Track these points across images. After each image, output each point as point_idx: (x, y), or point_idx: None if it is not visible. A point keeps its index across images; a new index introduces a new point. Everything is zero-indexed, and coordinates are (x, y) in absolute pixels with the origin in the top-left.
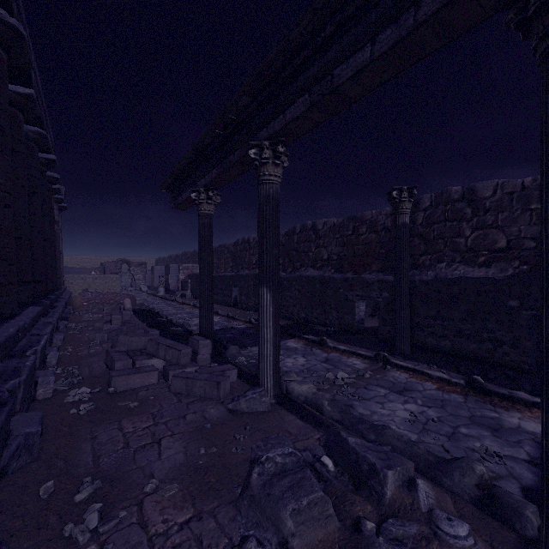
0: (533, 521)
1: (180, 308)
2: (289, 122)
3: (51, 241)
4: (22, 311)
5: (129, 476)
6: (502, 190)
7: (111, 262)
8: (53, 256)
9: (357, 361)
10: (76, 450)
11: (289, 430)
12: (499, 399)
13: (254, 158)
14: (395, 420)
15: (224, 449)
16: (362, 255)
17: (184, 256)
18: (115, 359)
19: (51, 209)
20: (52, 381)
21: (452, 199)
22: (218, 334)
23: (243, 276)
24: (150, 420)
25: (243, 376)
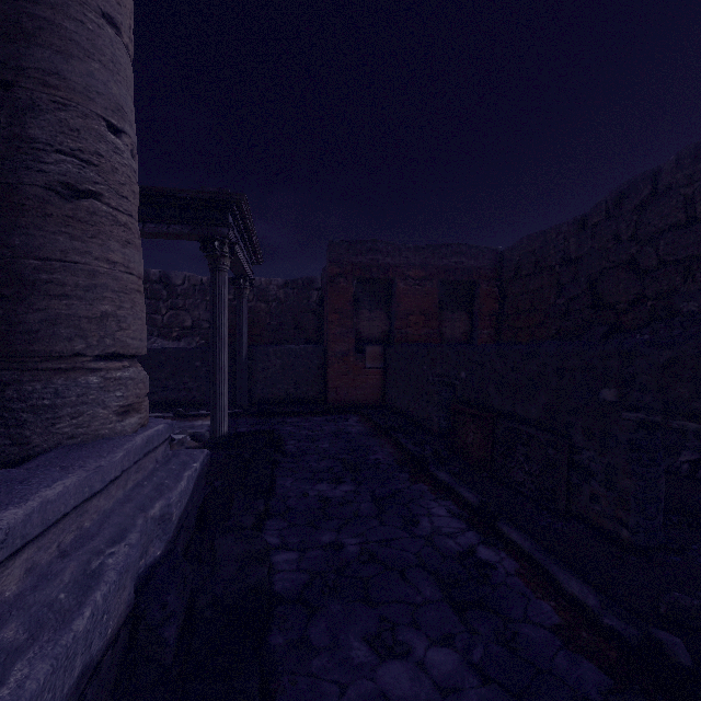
0: (208, 436)
1: None
2: None
3: None
4: None
5: None
6: (189, 281)
7: None
8: None
9: None
10: None
11: None
12: (193, 418)
13: None
14: None
15: None
16: None
17: None
18: None
19: None
20: None
21: (151, 280)
22: None
23: None
24: None
25: None
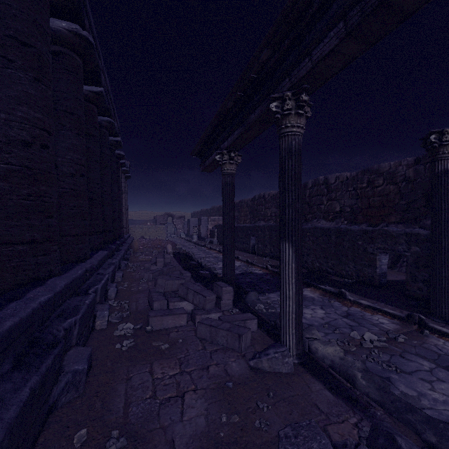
0: None
1: (208, 252)
2: (316, 63)
3: (119, 201)
4: (94, 255)
5: (151, 437)
6: None
7: (161, 216)
8: (120, 212)
9: (384, 320)
10: (113, 391)
11: (318, 404)
12: None
13: (275, 111)
14: None
15: (246, 419)
16: (378, 206)
17: (212, 210)
18: (154, 299)
19: (119, 178)
20: (107, 315)
21: None
22: (239, 279)
23: (259, 227)
24: (177, 367)
25: (262, 325)
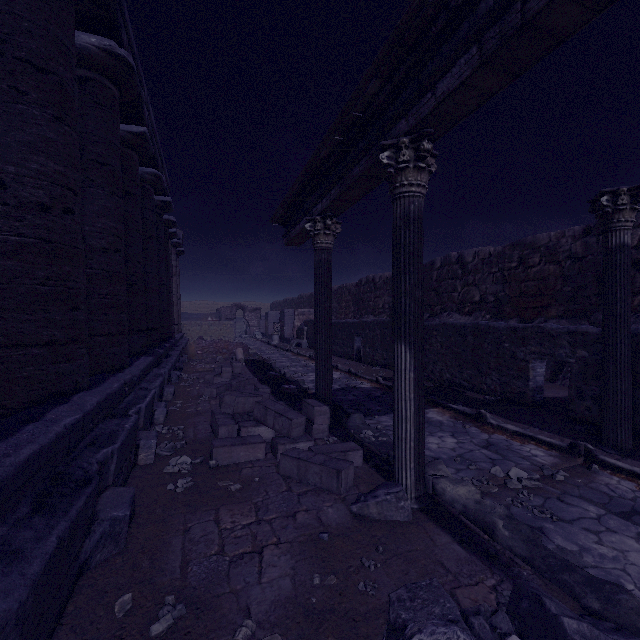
0: None
1: (295, 360)
2: (442, 100)
3: (168, 287)
4: (134, 362)
5: (219, 604)
6: None
7: (227, 308)
8: (170, 303)
9: (537, 451)
10: (165, 546)
11: (443, 562)
12: None
13: (387, 163)
14: (630, 572)
15: (347, 581)
16: (533, 294)
17: (300, 299)
18: (219, 424)
19: (168, 254)
20: (154, 445)
21: None
22: (337, 396)
23: (367, 324)
24: (252, 514)
25: (370, 459)
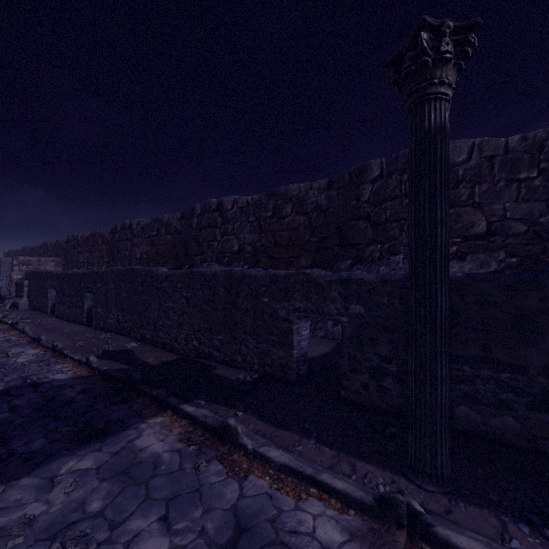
0: None
1: None
2: None
3: None
4: None
5: None
6: (480, 152)
7: None
8: None
9: (327, 525)
10: None
11: None
12: None
13: None
14: None
15: None
16: (286, 244)
17: (43, 248)
18: None
19: None
20: None
21: None
22: None
23: (99, 274)
24: None
25: None
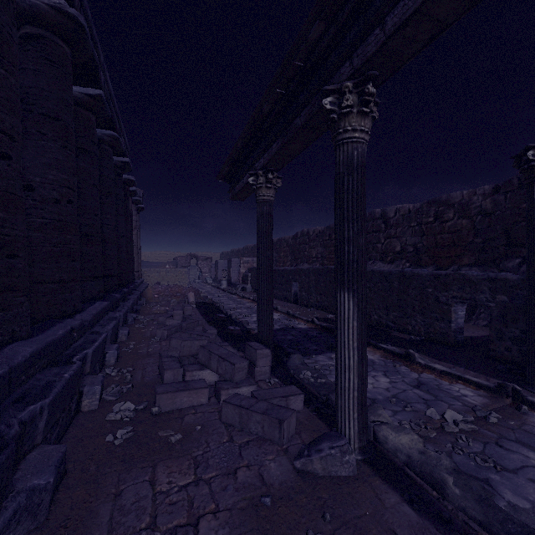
0: None
1: (240, 302)
2: (392, 33)
3: (128, 238)
4: (88, 307)
5: None
6: None
7: (182, 257)
8: (130, 252)
9: (466, 391)
10: (91, 517)
11: (396, 530)
12: None
13: (330, 109)
14: None
15: None
16: (448, 245)
17: (245, 250)
18: (165, 368)
19: (128, 209)
20: (98, 391)
21: None
22: (278, 335)
23: (303, 271)
24: (190, 472)
25: (310, 402)
